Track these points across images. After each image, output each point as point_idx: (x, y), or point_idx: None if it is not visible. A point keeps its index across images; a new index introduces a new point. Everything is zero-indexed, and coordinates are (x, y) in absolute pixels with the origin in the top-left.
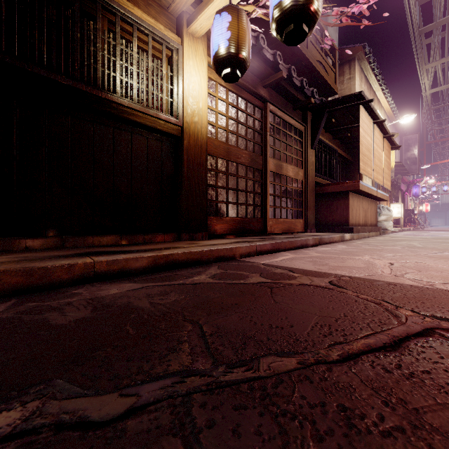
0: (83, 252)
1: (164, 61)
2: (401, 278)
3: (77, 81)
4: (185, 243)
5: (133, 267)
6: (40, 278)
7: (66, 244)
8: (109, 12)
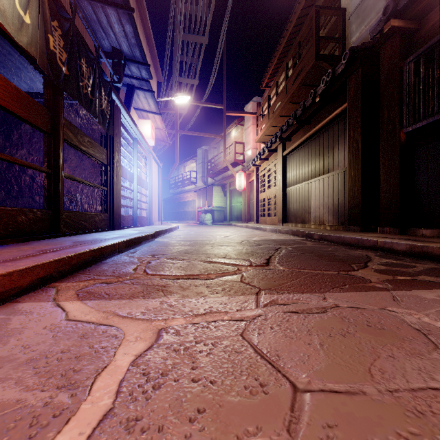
0: (411, 238)
1: None
2: (365, 303)
3: None
4: None
5: (396, 249)
6: (361, 242)
7: None
8: None
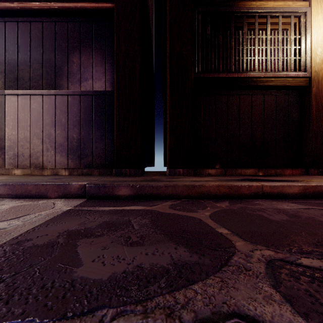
0: (244, 178)
1: (292, 29)
2: None
3: (232, 73)
4: (318, 177)
5: (287, 192)
6: (235, 191)
7: (226, 173)
8: (249, 18)
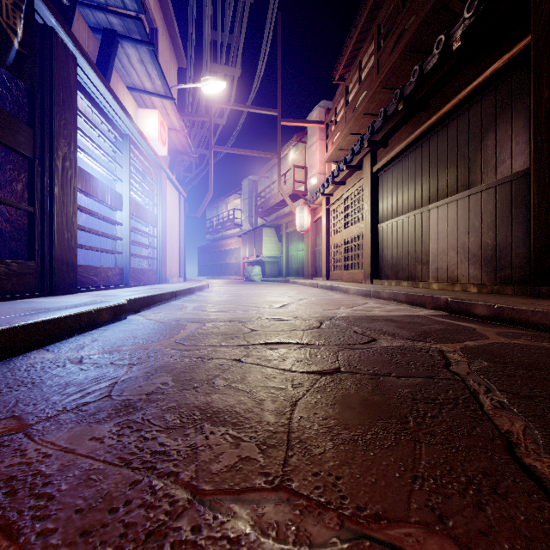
0: None
1: None
2: None
3: None
4: None
5: None
6: None
7: None
8: None
